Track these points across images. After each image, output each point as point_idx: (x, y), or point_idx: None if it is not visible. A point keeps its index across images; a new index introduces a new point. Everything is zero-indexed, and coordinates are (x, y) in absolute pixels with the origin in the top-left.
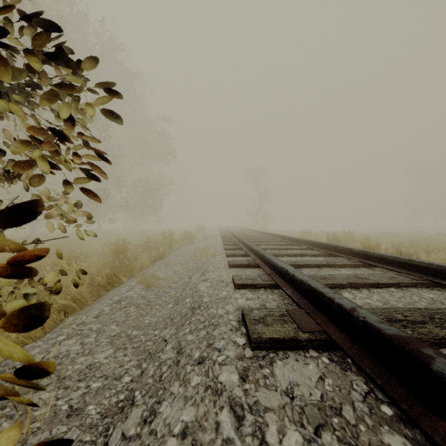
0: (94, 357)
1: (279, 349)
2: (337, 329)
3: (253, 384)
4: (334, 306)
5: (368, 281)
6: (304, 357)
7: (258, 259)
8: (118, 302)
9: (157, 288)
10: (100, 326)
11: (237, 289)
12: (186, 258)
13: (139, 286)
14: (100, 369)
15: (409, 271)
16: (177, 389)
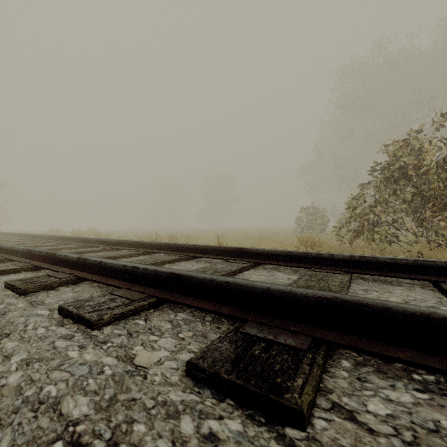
0: None
1: (3, 274)
2: (39, 262)
3: None
4: (37, 252)
5: (76, 251)
6: (18, 274)
7: None
8: None
9: None
10: None
11: None
12: None
13: None
14: None
15: (105, 245)
16: None
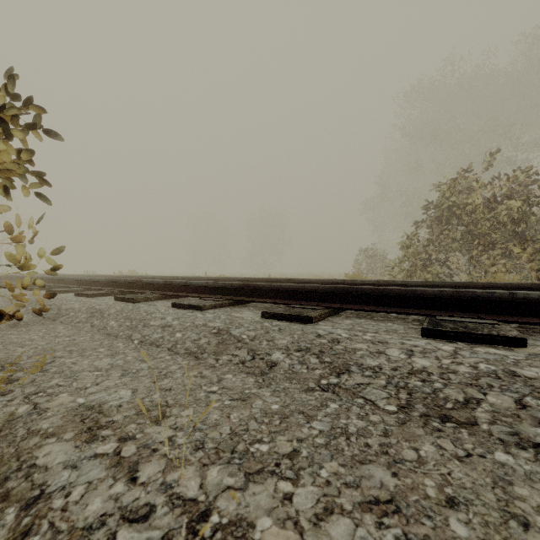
0: None
1: (100, 296)
2: (123, 289)
3: (95, 299)
4: (121, 281)
5: None
6: (111, 296)
7: (59, 284)
8: None
9: None
10: None
11: (58, 294)
12: None
13: None
14: None
15: None
16: (64, 305)
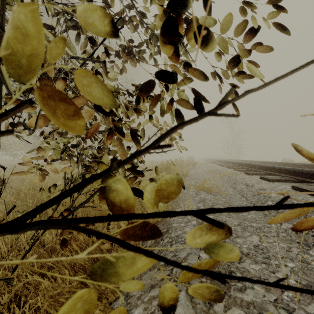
0: (248, 239)
1: None
2: None
3: None
4: None
5: None
6: None
7: (293, 176)
8: (202, 201)
9: (217, 194)
10: (213, 217)
11: None
12: (207, 176)
13: (200, 191)
14: (271, 251)
15: None
16: None
